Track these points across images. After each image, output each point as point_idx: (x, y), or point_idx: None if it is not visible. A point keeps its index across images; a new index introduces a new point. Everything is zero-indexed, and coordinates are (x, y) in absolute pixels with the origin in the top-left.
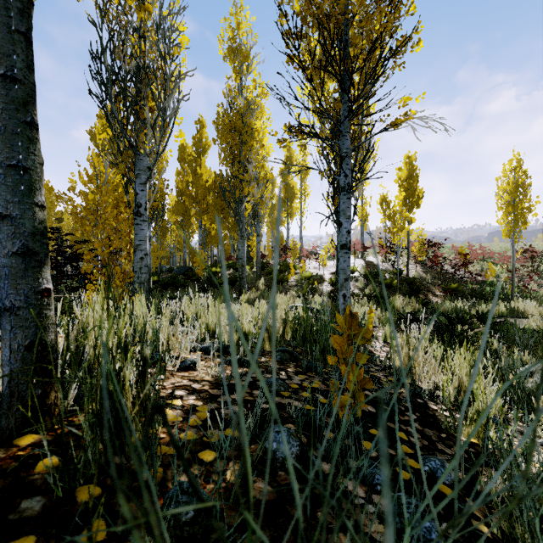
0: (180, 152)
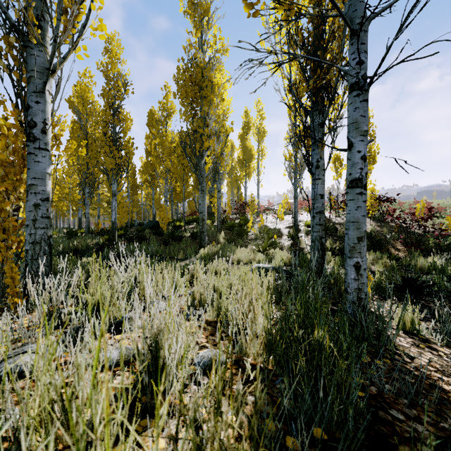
0: (149, 118)
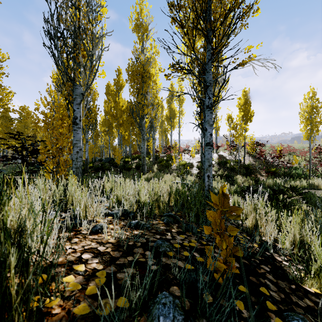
0: (106, 89)
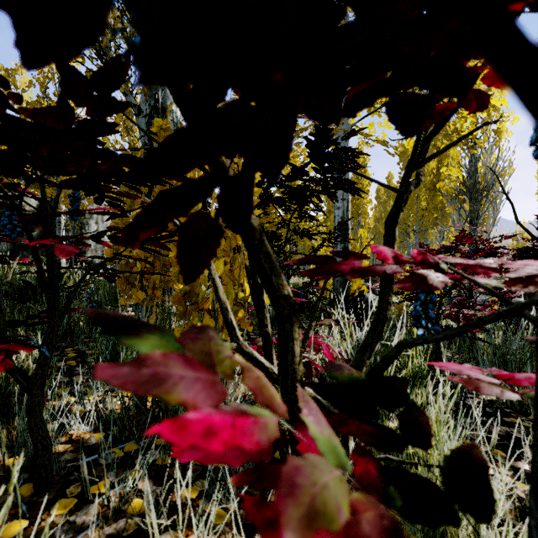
0: (376, 193)
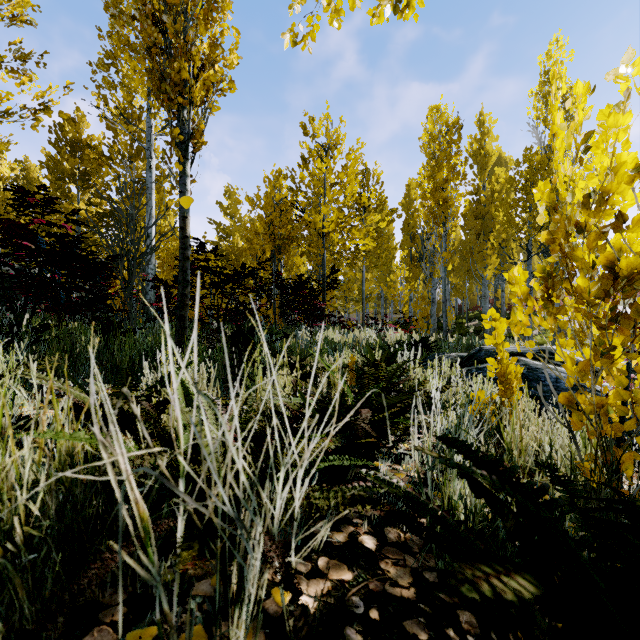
0: None
